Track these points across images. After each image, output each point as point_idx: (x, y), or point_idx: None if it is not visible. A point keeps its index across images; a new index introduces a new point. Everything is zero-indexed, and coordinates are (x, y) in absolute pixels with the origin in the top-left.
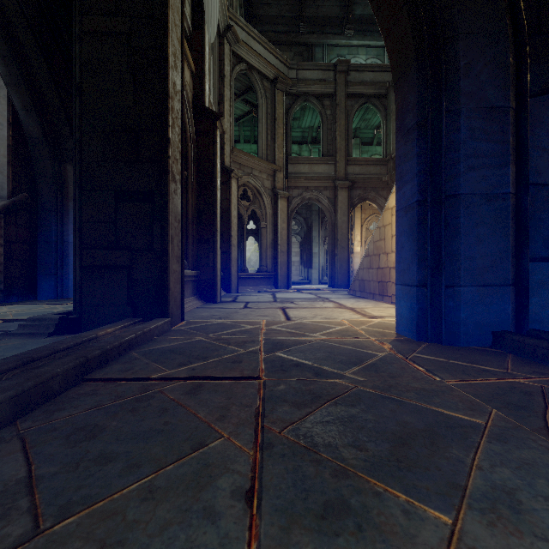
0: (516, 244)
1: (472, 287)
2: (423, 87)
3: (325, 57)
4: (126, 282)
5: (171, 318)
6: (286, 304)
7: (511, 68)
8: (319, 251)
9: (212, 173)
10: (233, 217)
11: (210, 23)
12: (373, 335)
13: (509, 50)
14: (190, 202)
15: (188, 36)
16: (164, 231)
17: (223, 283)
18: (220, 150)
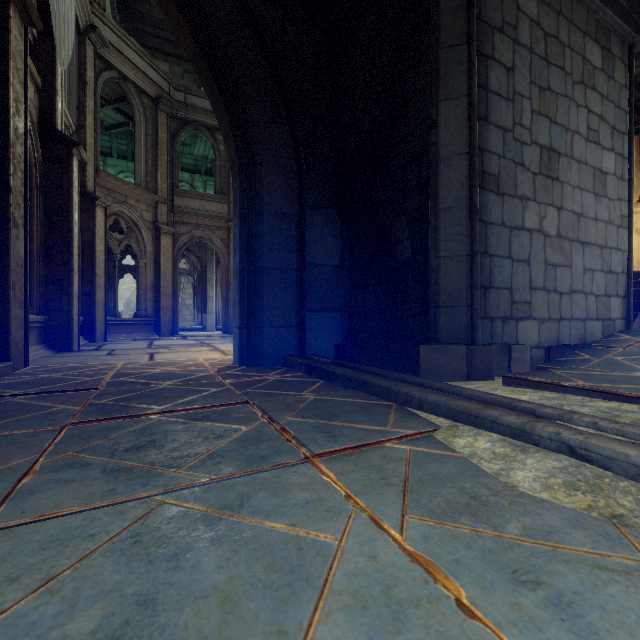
0: (300, 301)
1: (271, 328)
2: (244, 190)
3: None
4: None
5: (13, 363)
6: (159, 349)
7: (296, 190)
8: (215, 295)
9: (66, 206)
10: (99, 252)
11: (63, 49)
12: (213, 366)
13: (294, 179)
14: (34, 236)
15: (31, 42)
16: (4, 277)
17: (84, 330)
18: (77, 179)
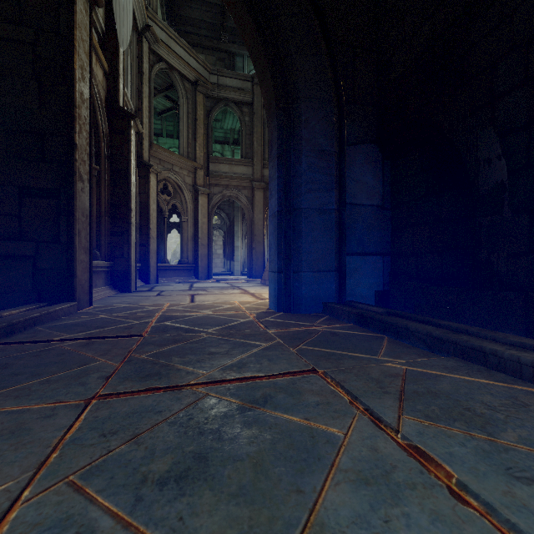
0: (339, 244)
1: (310, 273)
2: (281, 129)
3: (245, 67)
4: (31, 271)
5: (79, 303)
6: (198, 291)
7: (335, 125)
8: (240, 245)
9: (126, 170)
10: (152, 210)
11: (122, 32)
12: (250, 310)
13: (333, 113)
14: (102, 195)
15: (101, 36)
16: (70, 225)
17: (142, 274)
18: (135, 148)
